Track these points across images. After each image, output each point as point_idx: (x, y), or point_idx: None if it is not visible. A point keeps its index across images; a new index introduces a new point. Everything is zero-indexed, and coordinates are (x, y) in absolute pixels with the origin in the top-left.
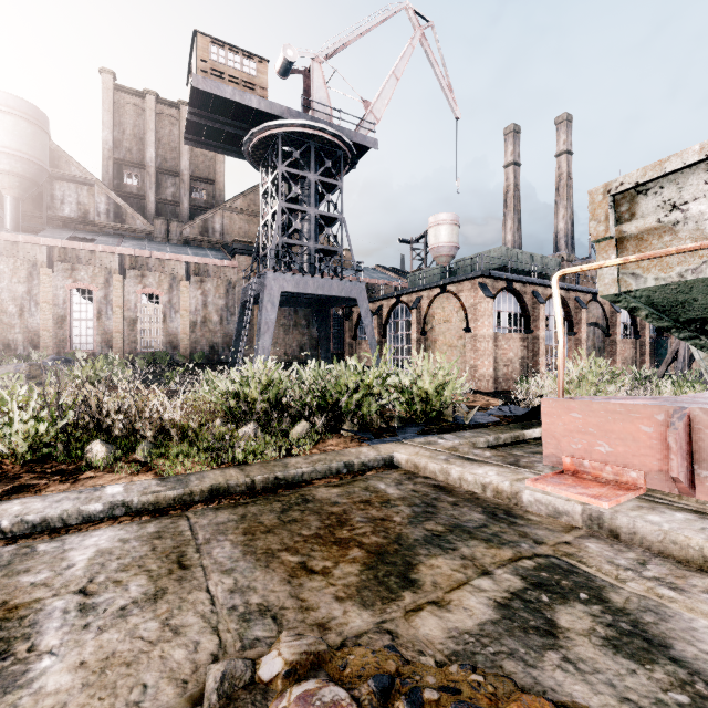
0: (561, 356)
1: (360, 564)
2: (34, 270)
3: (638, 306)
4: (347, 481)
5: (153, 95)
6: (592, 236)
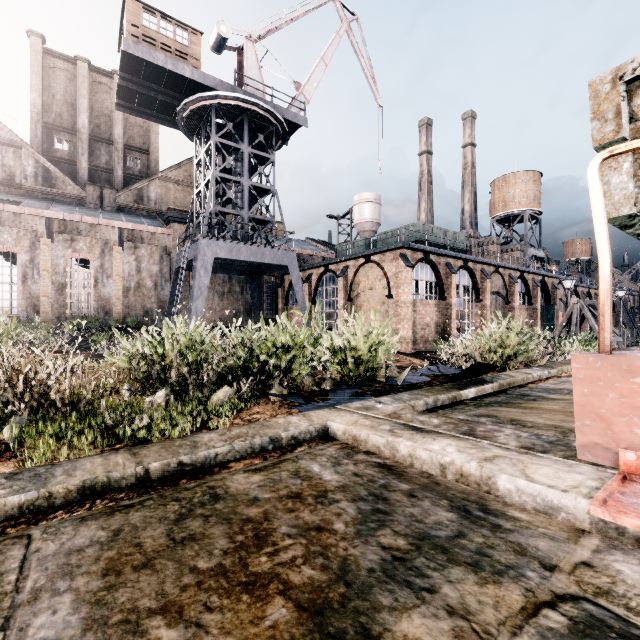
0: (607, 287)
1: None
2: None
3: None
4: (273, 462)
5: (85, 62)
6: (594, 140)
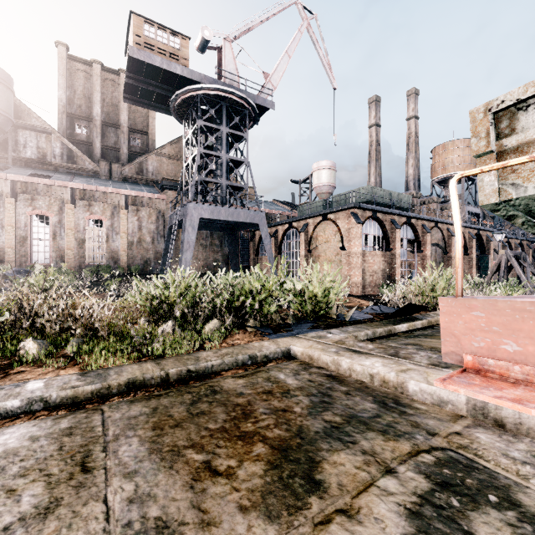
0: (460, 257)
1: (264, 463)
2: (0, 199)
3: (516, 214)
4: (251, 372)
5: (98, 64)
6: (473, 151)
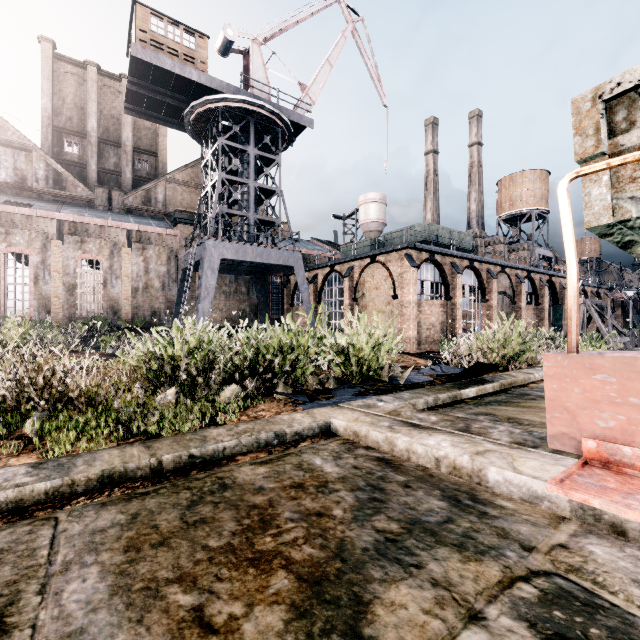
0: (574, 293)
1: (285, 607)
2: None
3: (635, 240)
4: (277, 456)
5: (94, 67)
6: (576, 154)
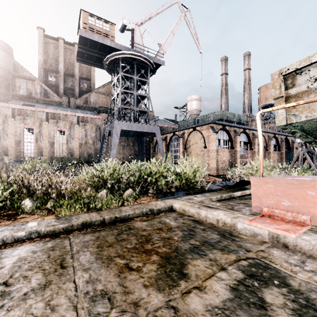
0: (261, 155)
1: (157, 264)
2: (6, 119)
3: (296, 131)
4: (151, 218)
5: (62, 39)
6: (272, 96)
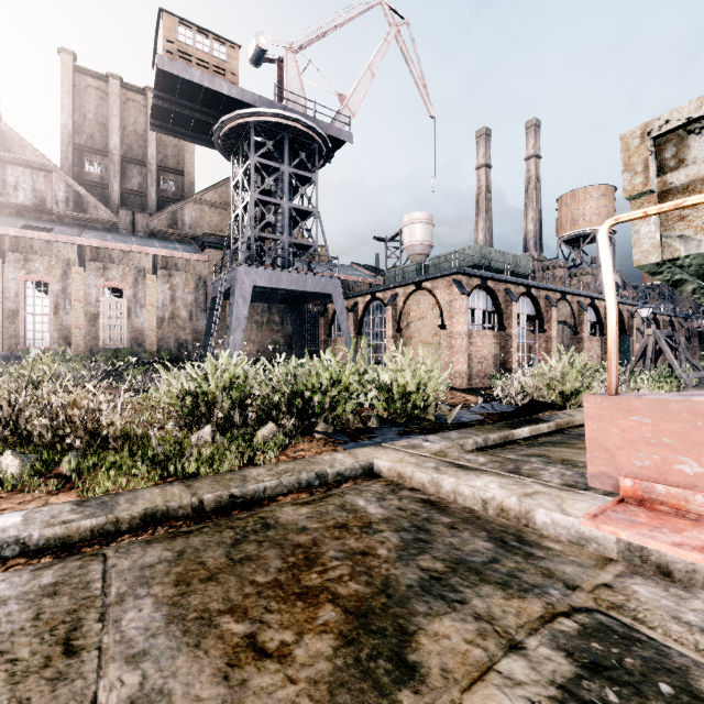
0: (613, 337)
1: (333, 636)
2: None
3: (685, 279)
4: (319, 497)
5: (117, 79)
6: (625, 191)
